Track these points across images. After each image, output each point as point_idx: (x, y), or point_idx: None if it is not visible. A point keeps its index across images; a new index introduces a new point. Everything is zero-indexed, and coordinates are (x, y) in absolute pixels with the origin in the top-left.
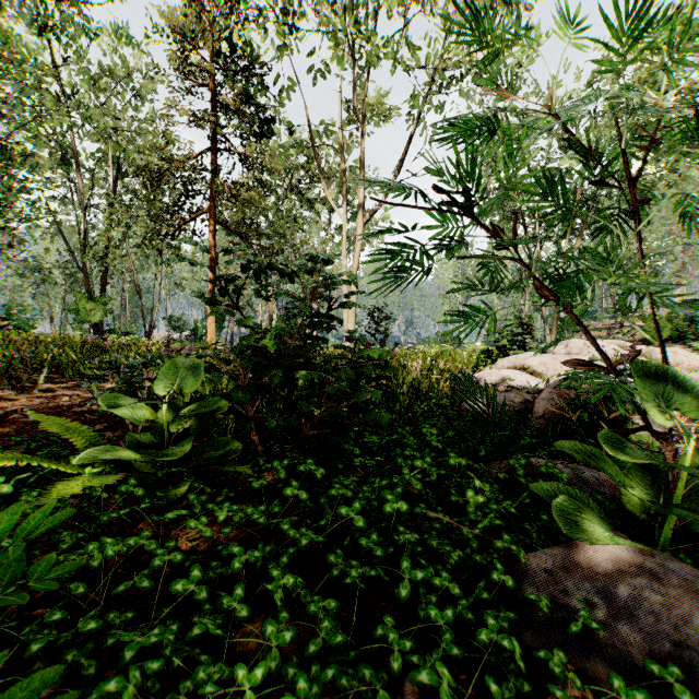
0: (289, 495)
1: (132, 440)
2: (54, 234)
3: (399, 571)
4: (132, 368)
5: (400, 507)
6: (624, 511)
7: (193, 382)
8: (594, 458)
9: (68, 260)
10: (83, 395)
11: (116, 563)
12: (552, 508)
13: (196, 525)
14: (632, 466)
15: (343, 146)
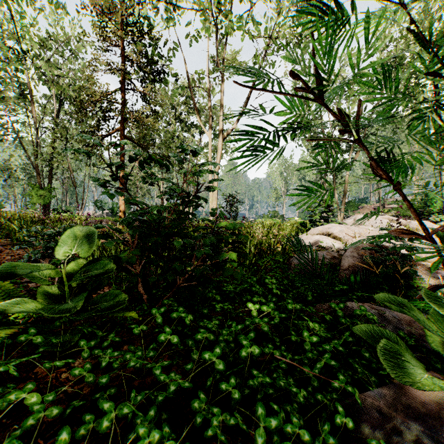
0: (163, 340)
1: (43, 292)
2: (16, 145)
3: (253, 407)
4: (49, 236)
5: (253, 351)
6: (425, 348)
7: (90, 248)
8: (406, 307)
9: (26, 162)
10: (23, 255)
11: (4, 411)
12: (379, 353)
13: (80, 372)
14: (431, 312)
15: (209, 90)
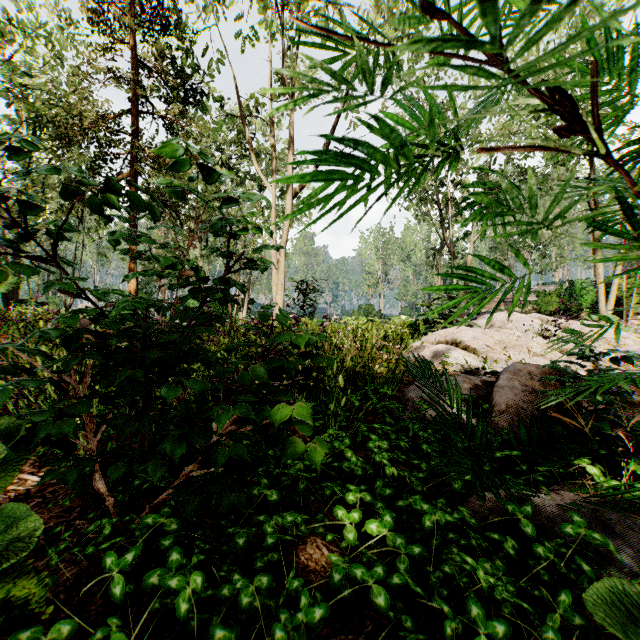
0: None
1: None
2: None
3: None
4: None
5: None
6: None
7: None
8: None
9: None
10: None
11: None
12: None
13: None
14: None
15: (272, 121)
